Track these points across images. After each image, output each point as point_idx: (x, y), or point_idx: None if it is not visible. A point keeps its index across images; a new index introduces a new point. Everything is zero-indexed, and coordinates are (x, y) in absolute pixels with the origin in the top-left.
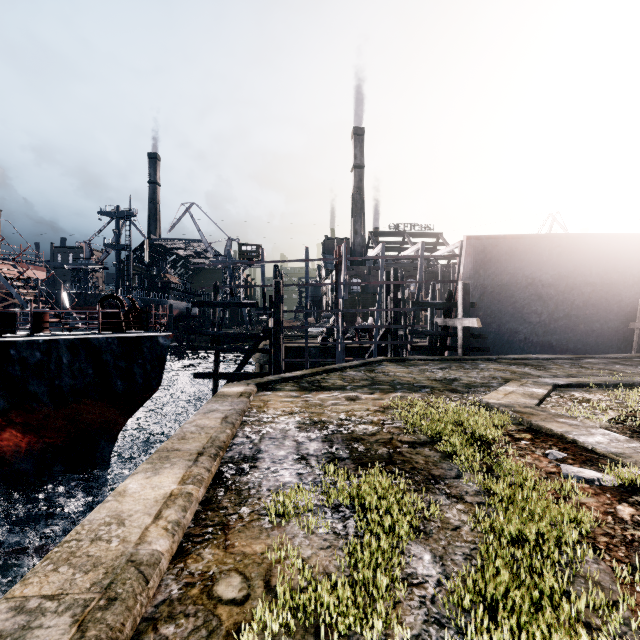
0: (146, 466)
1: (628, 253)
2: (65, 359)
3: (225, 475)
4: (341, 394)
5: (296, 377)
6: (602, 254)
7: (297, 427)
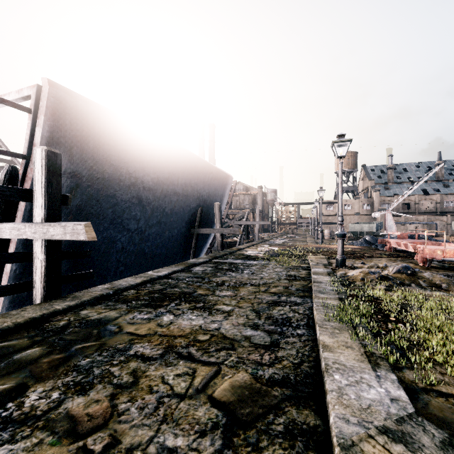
0: None
1: (197, 172)
2: None
3: None
4: None
5: None
6: (185, 168)
7: None
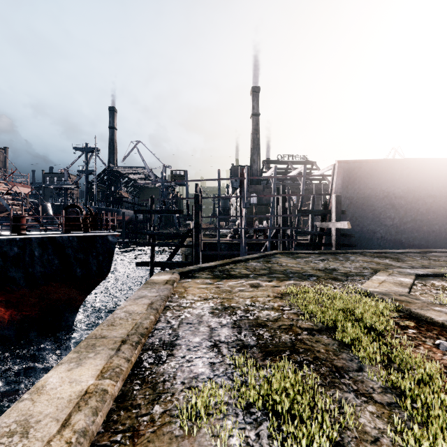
0: (72, 355)
1: None
2: (36, 252)
3: (144, 364)
4: (246, 281)
5: (210, 267)
6: (441, 173)
7: (210, 312)
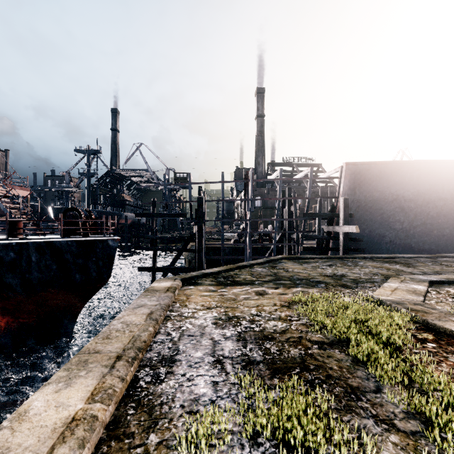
0: (61, 374)
1: None
2: (34, 258)
3: (140, 383)
4: (251, 289)
5: (214, 273)
6: (452, 176)
7: (214, 323)
